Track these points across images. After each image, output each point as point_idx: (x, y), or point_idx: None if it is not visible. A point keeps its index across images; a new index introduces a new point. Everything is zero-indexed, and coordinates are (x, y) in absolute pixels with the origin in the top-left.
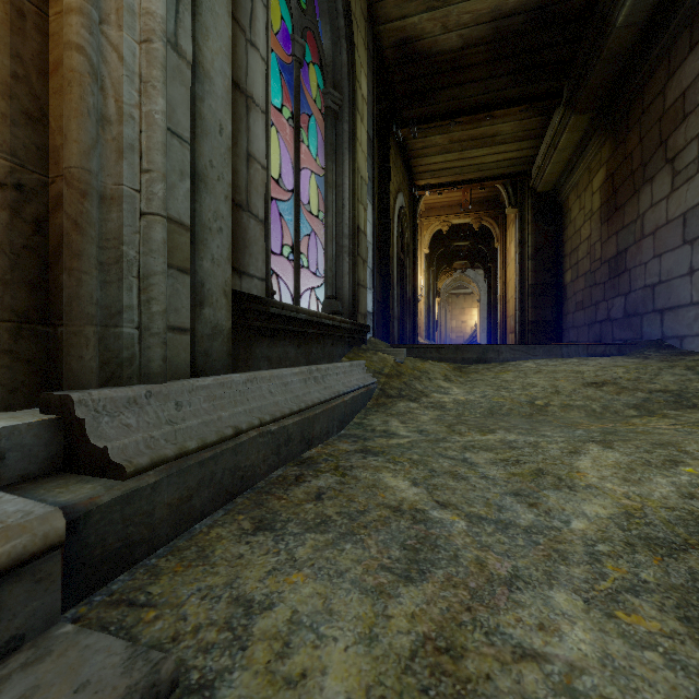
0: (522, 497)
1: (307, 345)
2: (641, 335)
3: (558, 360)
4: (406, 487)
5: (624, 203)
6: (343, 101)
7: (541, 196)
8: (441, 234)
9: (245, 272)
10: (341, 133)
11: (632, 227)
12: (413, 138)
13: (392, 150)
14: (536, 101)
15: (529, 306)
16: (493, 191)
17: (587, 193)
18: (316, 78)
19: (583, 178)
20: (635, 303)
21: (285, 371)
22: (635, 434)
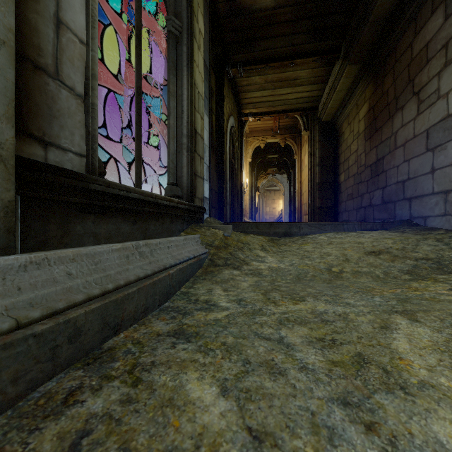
0: (353, 408)
1: (144, 222)
2: (394, 216)
3: (343, 234)
4: (212, 401)
5: (381, 126)
6: (182, 28)
7: (324, 123)
8: (260, 149)
9: (53, 143)
10: (181, 54)
11: (388, 142)
12: (240, 76)
13: (225, 84)
14: (324, 54)
15: (317, 197)
16: (293, 121)
17: (355, 121)
18: (161, 8)
19: (353, 111)
20: (390, 194)
21: (101, 248)
22: (427, 301)
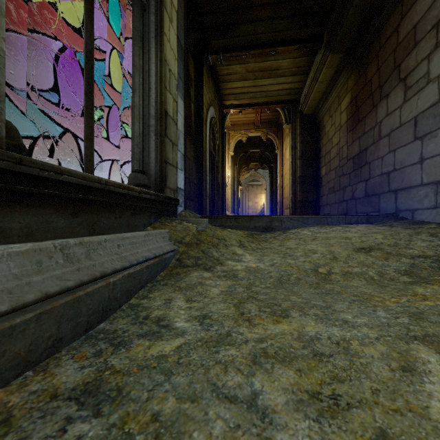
0: None
1: (91, 214)
2: (379, 209)
3: (327, 228)
4: None
5: (365, 116)
6: None
7: (306, 116)
8: (242, 143)
9: None
10: (148, 24)
11: (372, 132)
12: (220, 64)
13: (205, 72)
14: (306, 42)
15: (298, 190)
16: (275, 115)
17: (337, 113)
18: None
19: (334, 103)
20: (373, 186)
21: None
22: None
